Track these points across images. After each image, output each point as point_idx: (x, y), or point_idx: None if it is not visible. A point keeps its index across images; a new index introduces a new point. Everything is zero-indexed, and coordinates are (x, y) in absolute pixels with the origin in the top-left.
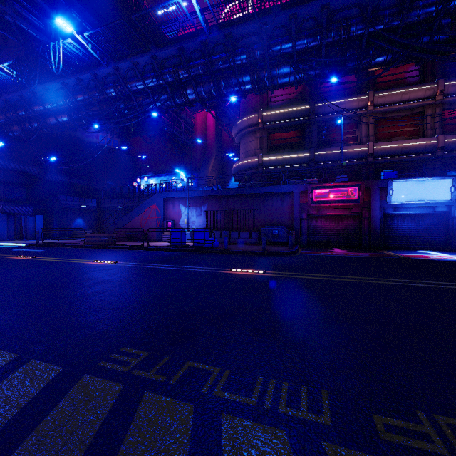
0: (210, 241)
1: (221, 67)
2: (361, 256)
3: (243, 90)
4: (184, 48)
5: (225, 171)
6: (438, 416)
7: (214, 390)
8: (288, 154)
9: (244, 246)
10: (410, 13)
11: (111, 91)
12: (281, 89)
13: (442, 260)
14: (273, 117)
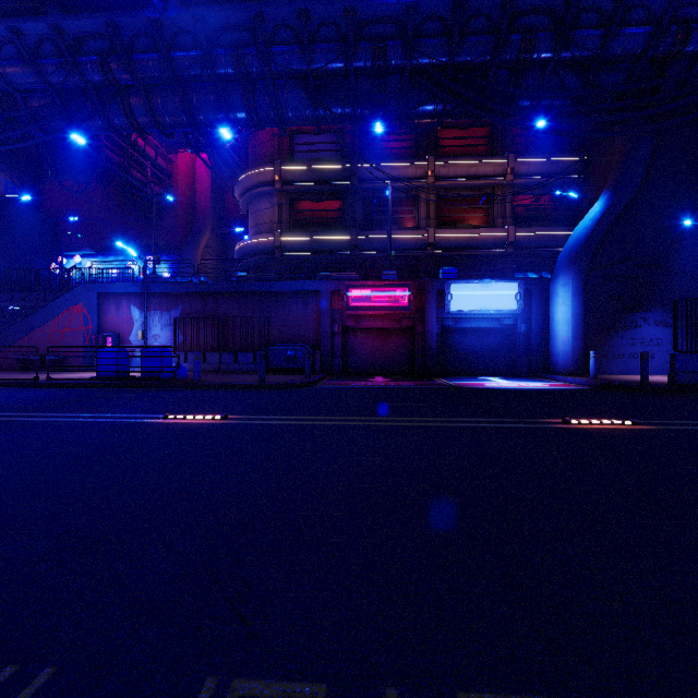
0: (171, 369)
1: (192, 73)
2: (402, 387)
3: (233, 120)
4: (119, 24)
5: (230, 255)
6: (241, 682)
7: None
8: (321, 234)
9: (238, 375)
10: (460, 50)
11: None
12: (311, 134)
13: (496, 388)
14: (298, 176)
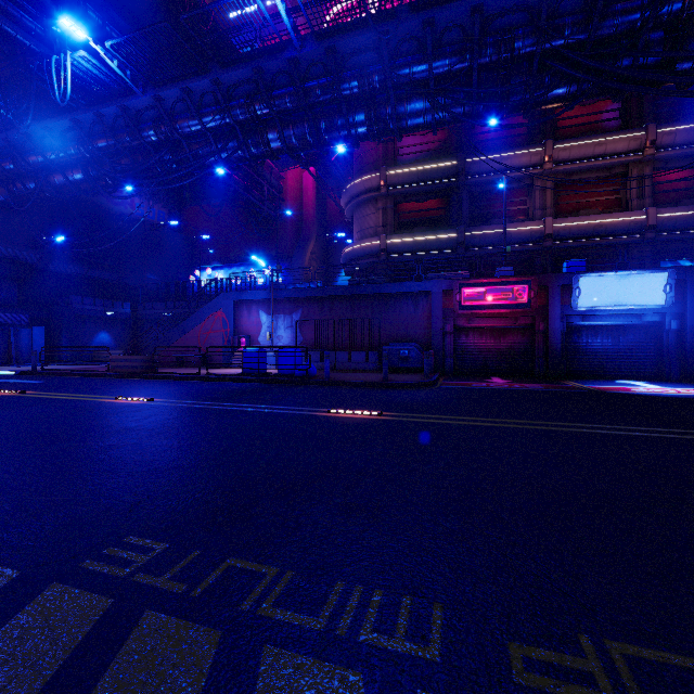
0: (303, 367)
1: (321, 99)
2: (531, 389)
3: (354, 136)
4: (263, 68)
5: (331, 260)
6: (611, 642)
7: (260, 605)
8: (426, 234)
9: (357, 374)
10: (603, 22)
11: (150, 134)
12: (415, 135)
13: (650, 394)
14: (403, 178)
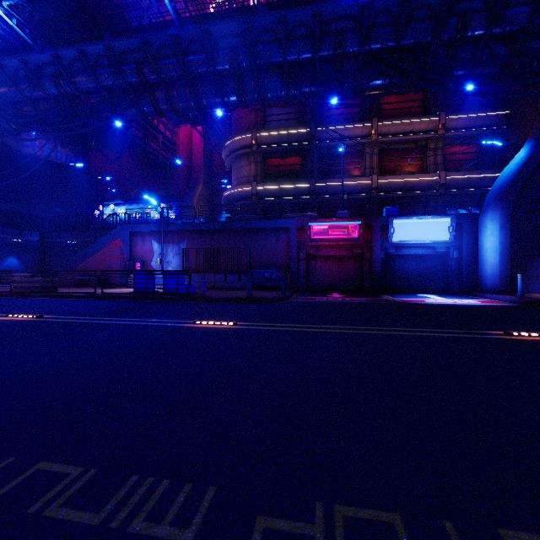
0: (185, 287)
1: (199, 71)
2: (357, 302)
3: (227, 103)
4: (150, 41)
5: (216, 201)
6: (339, 507)
7: (49, 506)
8: (287, 183)
9: (230, 291)
10: (405, 35)
11: (50, 87)
12: (279, 107)
13: (436, 304)
14: (270, 140)
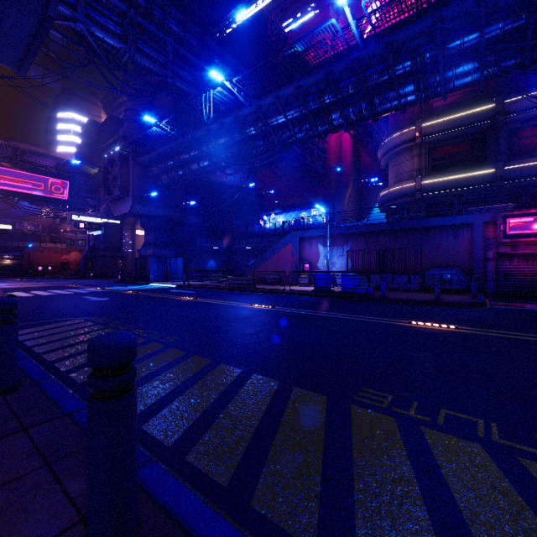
0: (362, 287)
1: (377, 82)
2: None
3: (403, 104)
4: (333, 70)
5: (364, 200)
6: None
7: (491, 436)
8: (461, 173)
9: (404, 293)
10: None
11: (251, 130)
12: None
13: None
14: (438, 128)
